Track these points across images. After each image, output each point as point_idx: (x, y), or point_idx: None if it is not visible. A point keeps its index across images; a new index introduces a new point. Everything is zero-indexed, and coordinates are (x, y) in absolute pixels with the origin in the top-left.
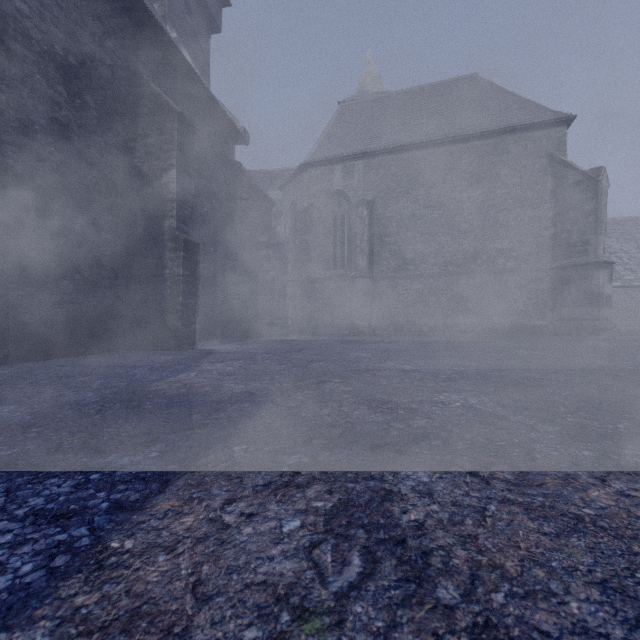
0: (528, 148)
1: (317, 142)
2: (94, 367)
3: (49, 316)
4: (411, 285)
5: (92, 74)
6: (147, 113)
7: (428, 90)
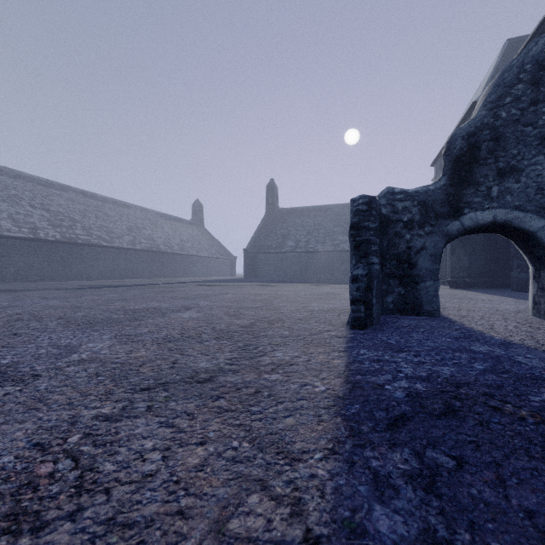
0: None
1: None
2: None
3: None
4: None
5: None
6: None
7: None
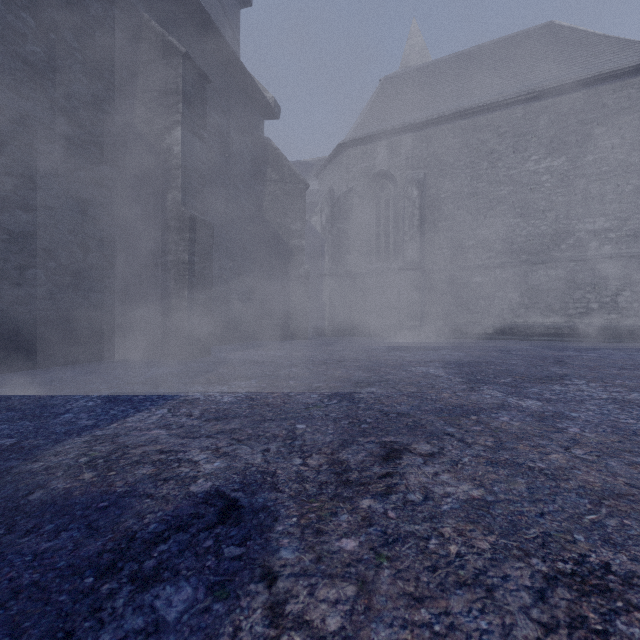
0: (632, 98)
1: (357, 121)
2: (36, 390)
3: (7, 315)
4: (472, 278)
5: (74, 5)
6: (147, 60)
7: (489, 48)
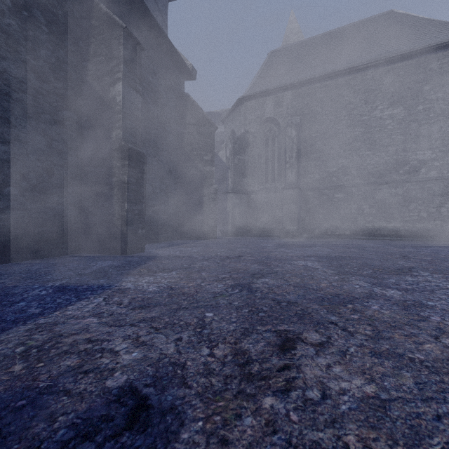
0: None
1: (251, 82)
2: (5, 280)
3: None
4: (334, 194)
5: None
6: (97, 33)
7: (346, 29)
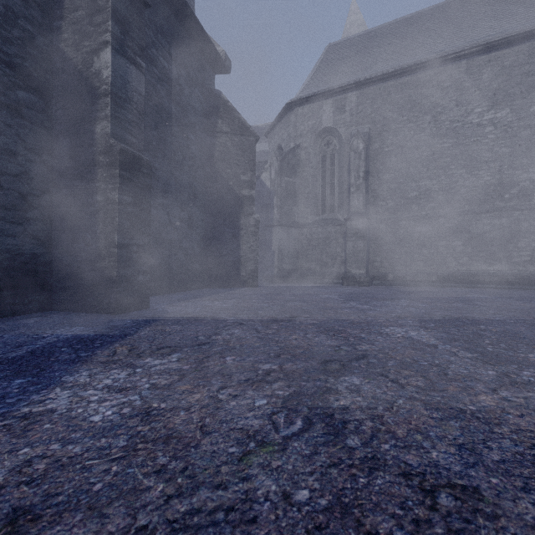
0: None
1: (303, 84)
2: None
3: None
4: (415, 227)
5: None
6: None
7: (428, 13)
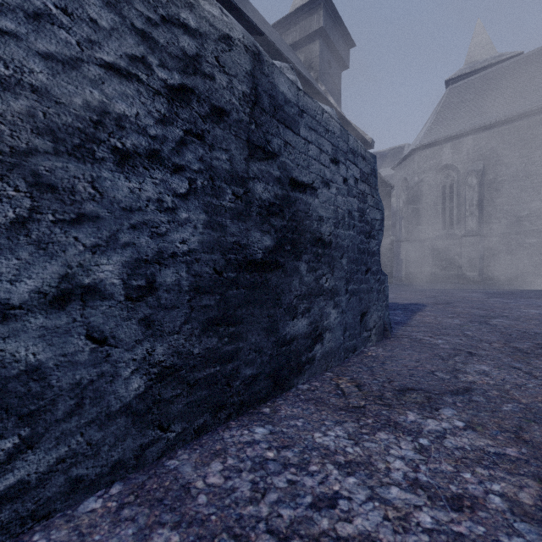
0: None
1: (425, 126)
2: None
3: None
4: (526, 240)
5: None
6: None
7: None
